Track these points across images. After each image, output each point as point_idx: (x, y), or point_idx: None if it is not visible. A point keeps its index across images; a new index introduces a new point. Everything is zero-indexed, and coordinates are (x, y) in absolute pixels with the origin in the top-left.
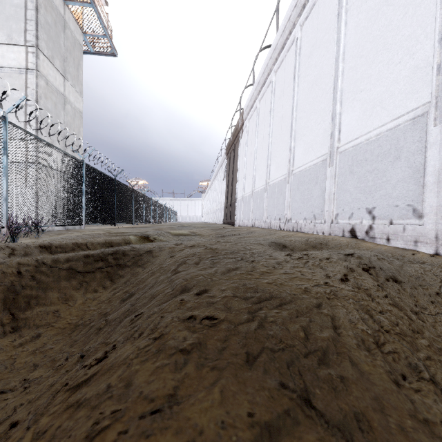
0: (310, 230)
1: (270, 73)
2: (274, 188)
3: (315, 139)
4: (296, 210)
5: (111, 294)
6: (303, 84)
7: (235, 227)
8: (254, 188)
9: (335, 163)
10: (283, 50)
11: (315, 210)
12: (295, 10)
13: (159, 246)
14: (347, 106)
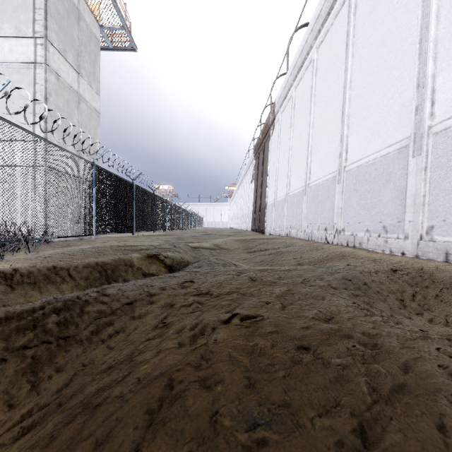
0: (378, 247)
1: (310, 51)
2: (317, 190)
3: (383, 120)
4: (352, 218)
5: (11, 436)
6: (361, 51)
7: (266, 237)
8: (289, 191)
9: (426, 150)
10: (329, 17)
11: (385, 219)
12: None
13: (150, 291)
14: (449, 61)
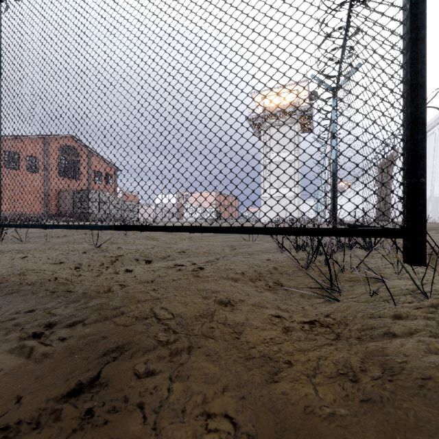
0: None
1: None
2: None
3: None
4: (434, 213)
5: None
6: (438, 157)
7: None
8: None
9: None
10: (428, 133)
11: None
12: (434, 122)
13: None
14: None
